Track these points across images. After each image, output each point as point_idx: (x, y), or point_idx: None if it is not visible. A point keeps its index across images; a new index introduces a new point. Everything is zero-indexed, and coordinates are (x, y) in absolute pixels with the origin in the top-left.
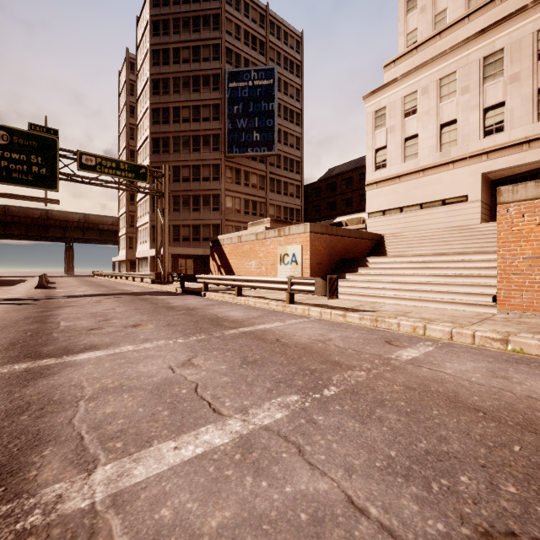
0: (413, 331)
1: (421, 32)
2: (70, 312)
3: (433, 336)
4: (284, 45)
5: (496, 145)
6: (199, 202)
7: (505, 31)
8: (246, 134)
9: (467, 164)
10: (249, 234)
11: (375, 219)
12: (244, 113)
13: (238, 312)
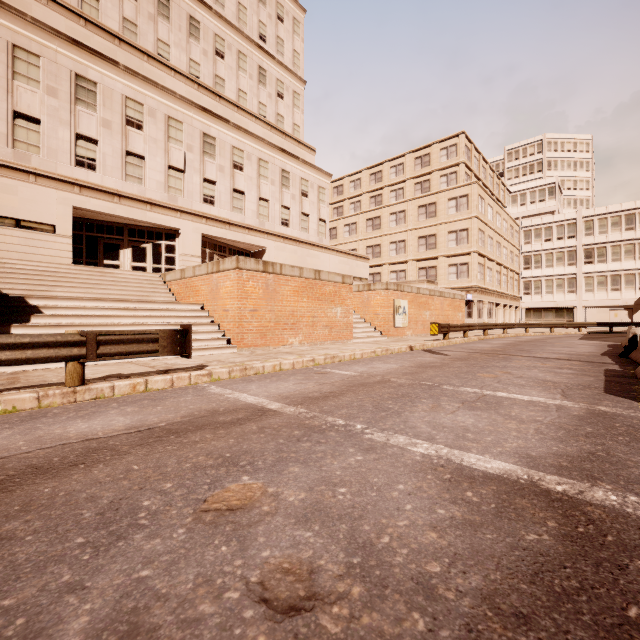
0: (274, 369)
1: None
2: None
3: (285, 369)
4: None
5: (91, 183)
6: None
7: (100, 68)
8: None
9: (55, 186)
10: None
11: None
12: None
13: (83, 422)
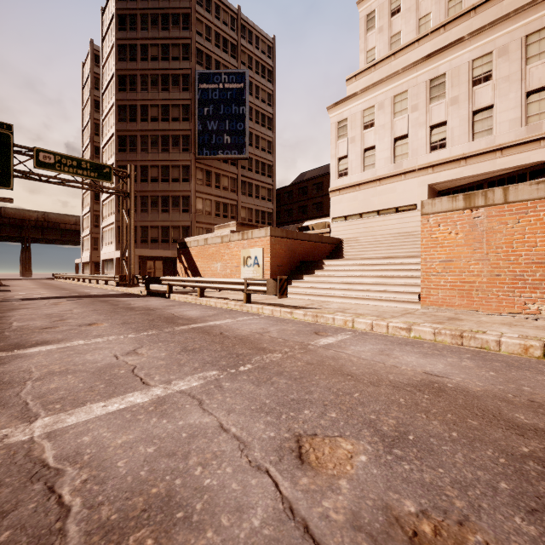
0: (345, 324)
1: (379, 51)
2: (24, 314)
3: (359, 328)
4: (256, 49)
5: (440, 160)
6: (168, 203)
7: (447, 58)
8: (217, 136)
9: (416, 175)
10: (215, 236)
11: (338, 224)
12: (214, 115)
13: (195, 311)
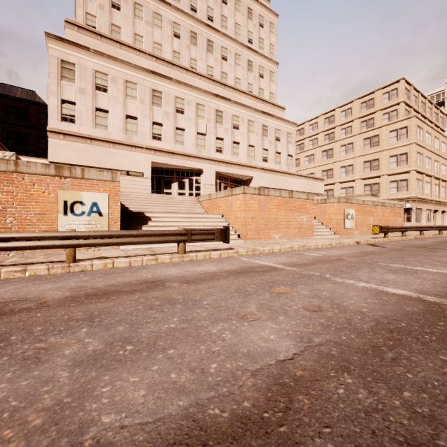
0: (269, 251)
1: (100, 24)
2: None
3: (275, 252)
4: None
5: (159, 148)
6: None
7: (163, 83)
8: None
9: (143, 152)
10: None
11: None
12: None
13: (199, 267)
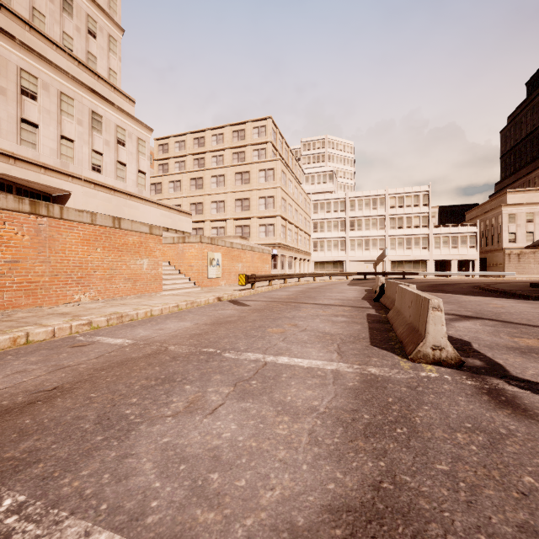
0: (14, 343)
1: None
2: None
3: (37, 340)
4: None
5: None
6: None
7: None
8: None
9: None
10: None
11: None
12: None
13: None
